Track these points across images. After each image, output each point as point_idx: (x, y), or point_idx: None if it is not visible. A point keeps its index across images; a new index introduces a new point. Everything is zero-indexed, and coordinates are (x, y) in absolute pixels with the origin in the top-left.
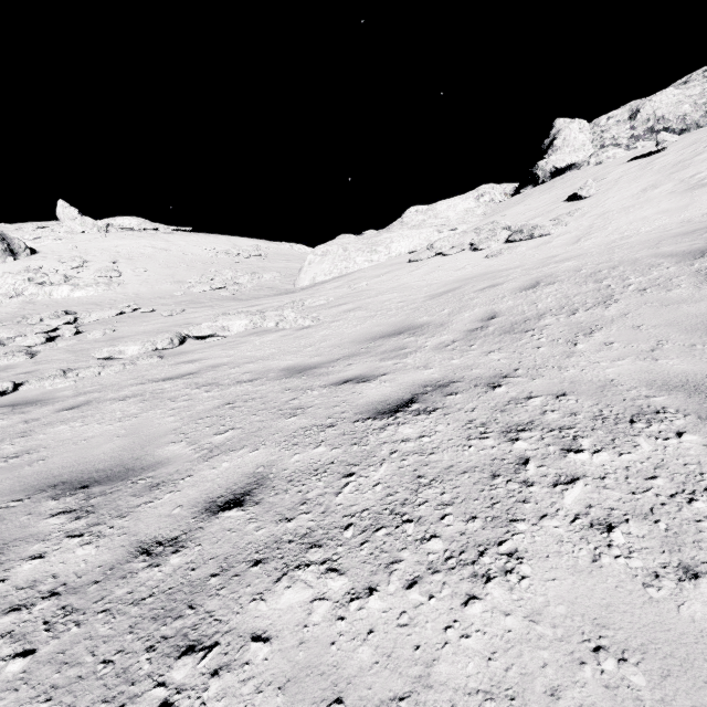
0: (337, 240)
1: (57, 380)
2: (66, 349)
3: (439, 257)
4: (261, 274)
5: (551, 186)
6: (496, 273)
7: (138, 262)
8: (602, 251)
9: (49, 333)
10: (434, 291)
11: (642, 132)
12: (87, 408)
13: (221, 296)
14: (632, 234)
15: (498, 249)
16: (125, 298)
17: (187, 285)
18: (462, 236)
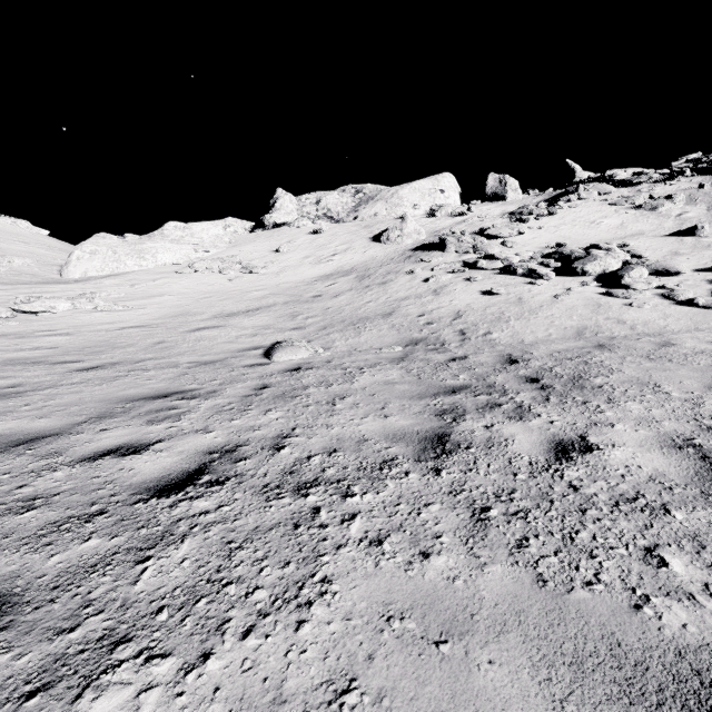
0: (101, 240)
1: None
2: None
3: (197, 274)
4: (11, 258)
5: (272, 235)
6: (230, 292)
7: None
8: (272, 289)
9: None
10: (197, 297)
11: (321, 214)
12: (31, 338)
13: None
14: (287, 282)
15: (234, 276)
16: None
17: None
18: (213, 263)
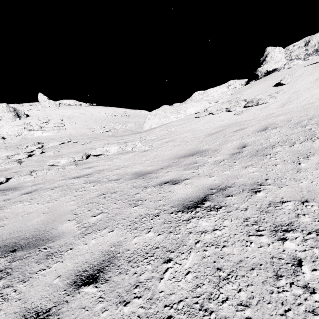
0: (161, 108)
1: (27, 177)
2: (36, 160)
3: (210, 115)
4: (126, 124)
5: (265, 79)
6: (241, 122)
7: (72, 119)
8: (300, 110)
9: (30, 152)
10: (209, 131)
11: (311, 51)
12: (35, 193)
13: (108, 134)
14: (314, 101)
15: (240, 110)
16: (65, 136)
17: (93, 129)
18: (221, 105)
